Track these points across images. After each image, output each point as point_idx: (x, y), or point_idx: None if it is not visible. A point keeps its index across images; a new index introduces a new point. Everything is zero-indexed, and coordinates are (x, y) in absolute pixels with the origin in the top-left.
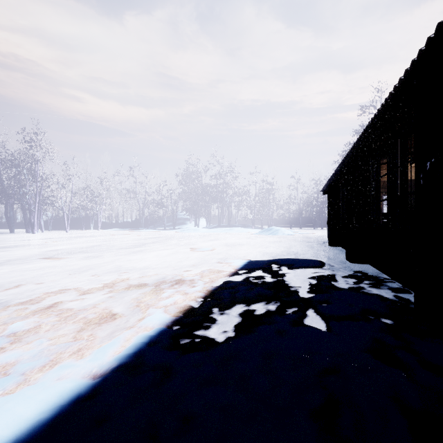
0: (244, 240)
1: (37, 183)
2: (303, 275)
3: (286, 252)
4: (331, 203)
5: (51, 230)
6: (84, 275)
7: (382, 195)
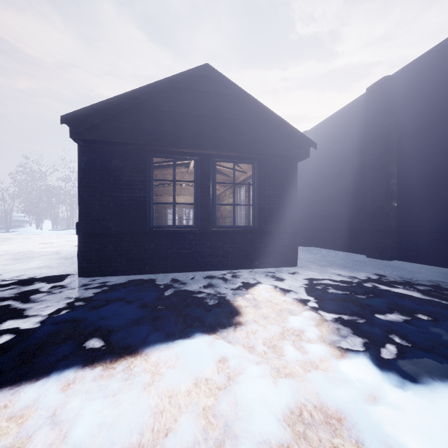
0: None
1: None
2: None
3: None
4: None
5: None
6: None
7: (182, 208)
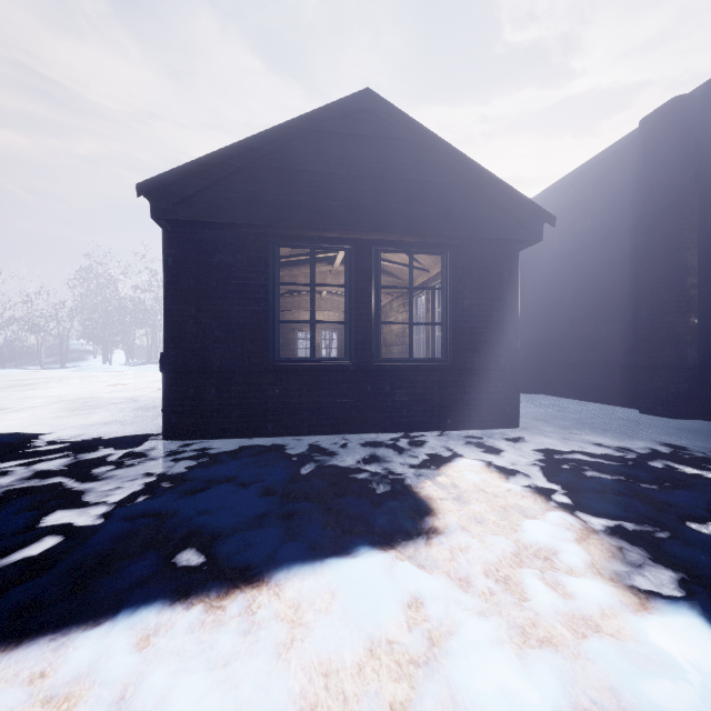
0: None
1: None
2: None
3: None
4: None
5: None
6: None
7: (320, 331)
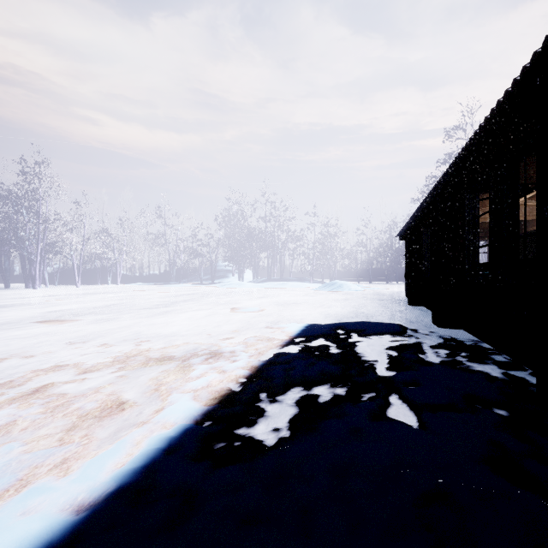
0: (301, 298)
1: (39, 226)
2: (379, 344)
3: (354, 314)
4: (412, 250)
5: (58, 284)
6: (90, 344)
7: None
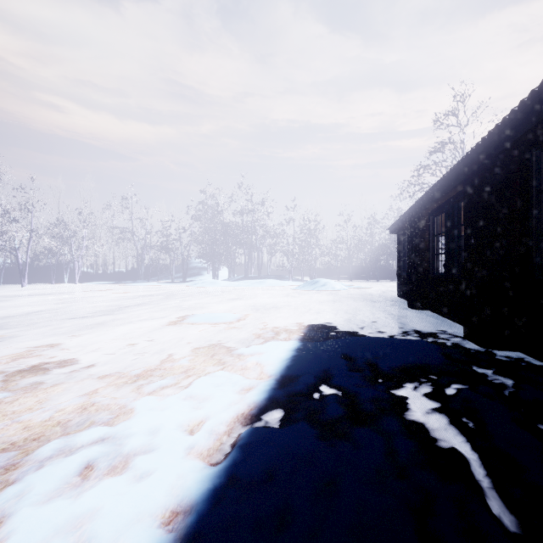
0: (281, 299)
1: None
2: (424, 391)
3: (352, 323)
4: (415, 243)
5: (5, 283)
6: None
7: None
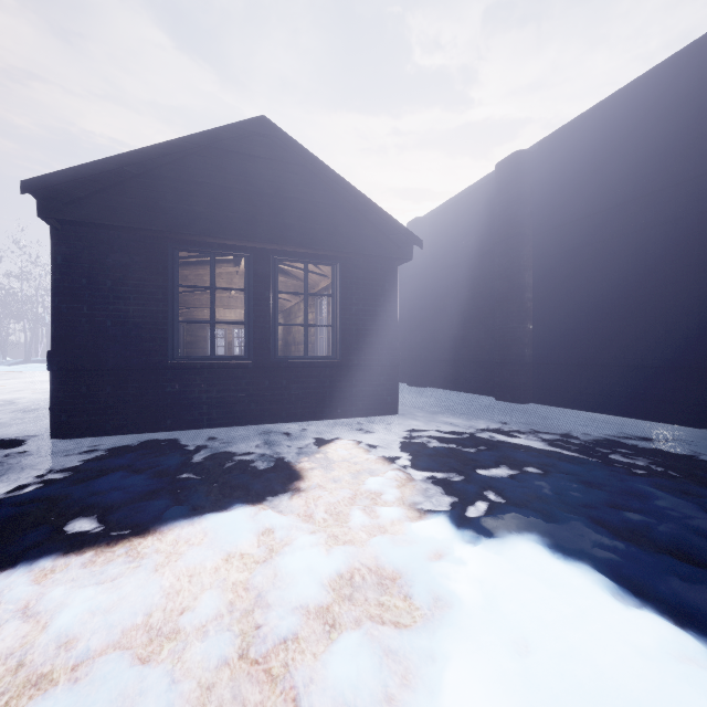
0: None
1: None
2: None
3: None
4: None
5: None
6: None
7: (233, 329)
